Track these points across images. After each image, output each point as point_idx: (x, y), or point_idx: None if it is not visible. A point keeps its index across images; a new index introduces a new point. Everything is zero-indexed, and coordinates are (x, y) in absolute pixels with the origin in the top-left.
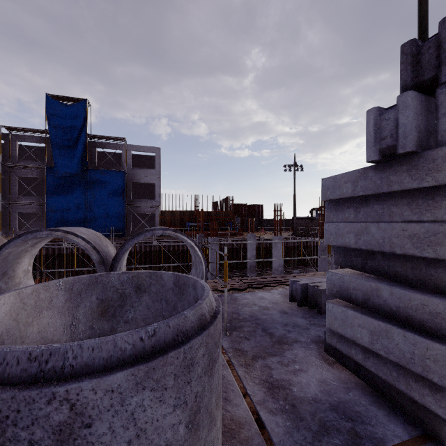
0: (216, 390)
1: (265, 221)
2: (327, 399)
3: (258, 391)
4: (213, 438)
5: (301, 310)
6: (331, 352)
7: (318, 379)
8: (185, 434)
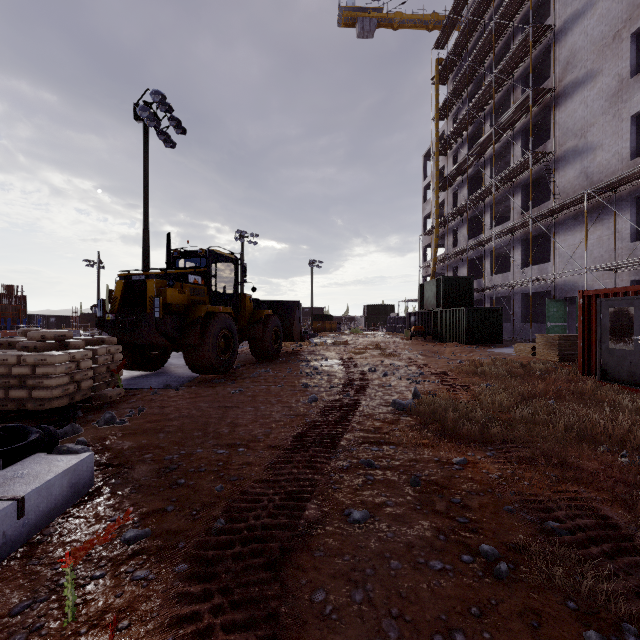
0: None
1: (35, 317)
2: None
3: None
4: None
5: None
6: None
7: None
8: None
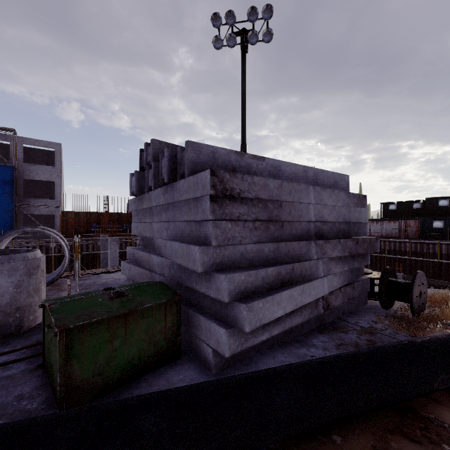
0: (34, 285)
1: None
2: None
3: None
4: (31, 302)
5: None
6: None
7: None
8: (13, 291)
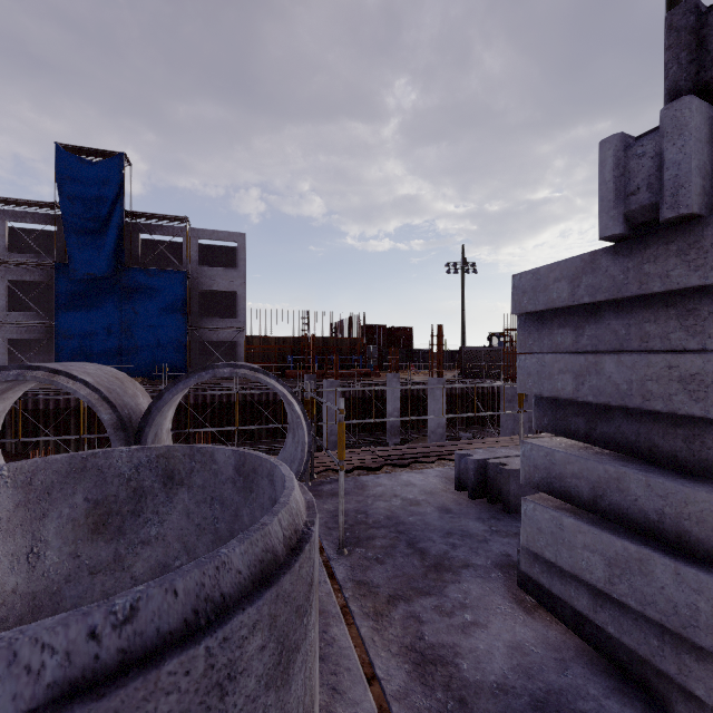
0: (298, 709)
1: (415, 353)
2: (526, 686)
3: (396, 671)
4: None
5: (475, 505)
6: (529, 588)
7: (507, 642)
8: None
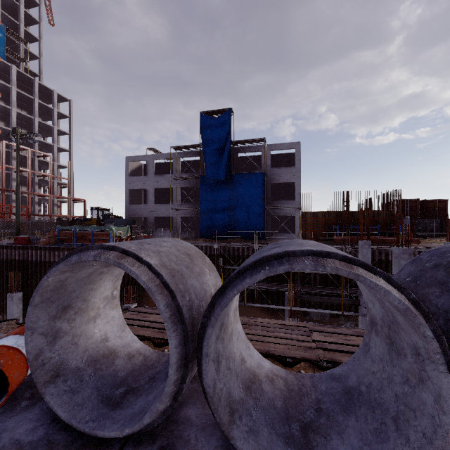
0: None
1: None
2: None
3: None
4: None
5: None
6: None
7: None
8: None
